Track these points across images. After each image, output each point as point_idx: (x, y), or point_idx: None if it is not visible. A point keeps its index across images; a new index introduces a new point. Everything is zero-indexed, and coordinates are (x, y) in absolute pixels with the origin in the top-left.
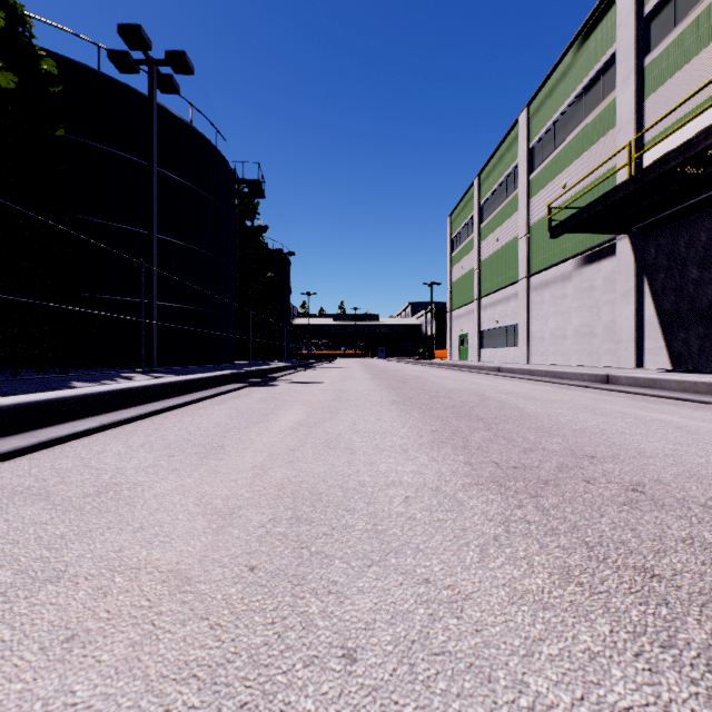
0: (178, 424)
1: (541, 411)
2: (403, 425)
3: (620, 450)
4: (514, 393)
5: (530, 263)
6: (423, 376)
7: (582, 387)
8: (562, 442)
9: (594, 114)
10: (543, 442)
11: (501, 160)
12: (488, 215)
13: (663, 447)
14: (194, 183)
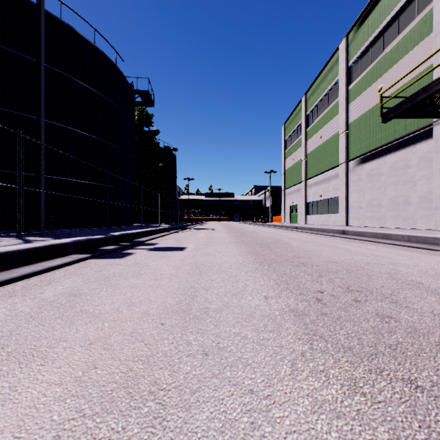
0: None
1: None
2: None
3: None
4: None
5: (348, 151)
6: (280, 239)
7: None
8: None
9: (409, 27)
10: None
11: (323, 80)
12: (313, 120)
13: None
14: (96, 88)
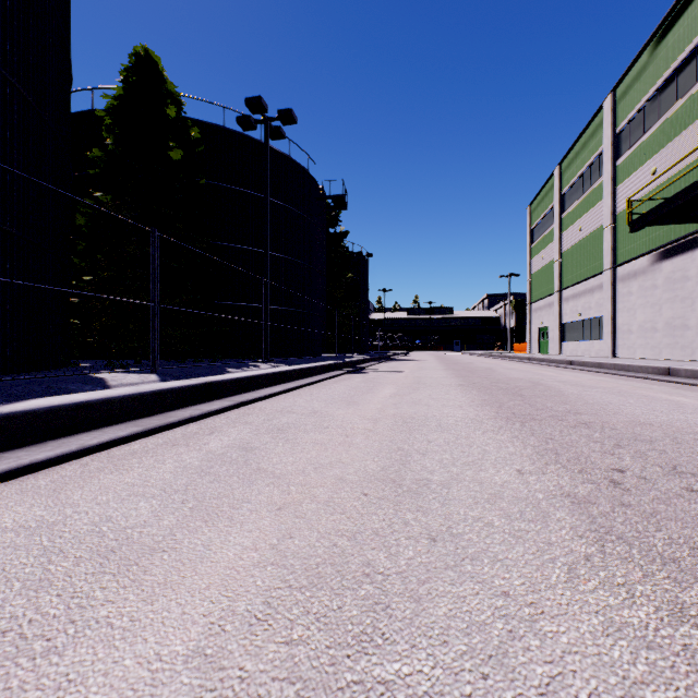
0: (320, 392)
1: (576, 393)
2: (463, 397)
3: (604, 411)
4: (568, 381)
5: (615, 253)
6: (492, 368)
7: (642, 379)
8: (568, 407)
9: (687, 95)
10: (554, 407)
11: (584, 148)
12: (571, 204)
13: (638, 412)
14: (291, 204)
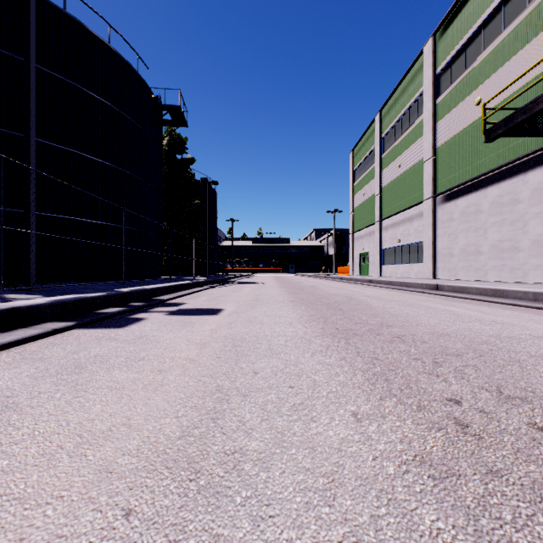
0: None
1: None
2: None
3: None
4: None
5: (436, 183)
6: (353, 296)
7: None
8: None
9: (518, 20)
10: None
11: (403, 93)
12: (390, 145)
13: None
14: (112, 101)
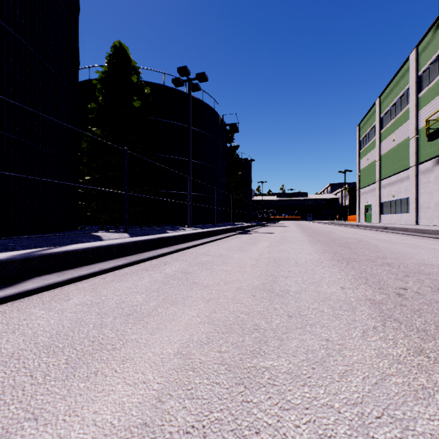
0: (224, 244)
1: (386, 246)
2: (311, 248)
3: (402, 257)
4: (382, 239)
5: (418, 155)
6: (332, 231)
7: (434, 238)
8: (379, 254)
9: None
10: (370, 254)
11: (396, 85)
12: (387, 123)
13: (425, 258)
14: (204, 130)
